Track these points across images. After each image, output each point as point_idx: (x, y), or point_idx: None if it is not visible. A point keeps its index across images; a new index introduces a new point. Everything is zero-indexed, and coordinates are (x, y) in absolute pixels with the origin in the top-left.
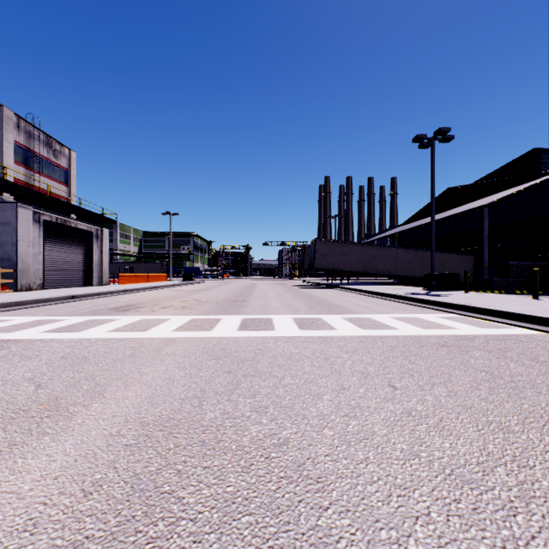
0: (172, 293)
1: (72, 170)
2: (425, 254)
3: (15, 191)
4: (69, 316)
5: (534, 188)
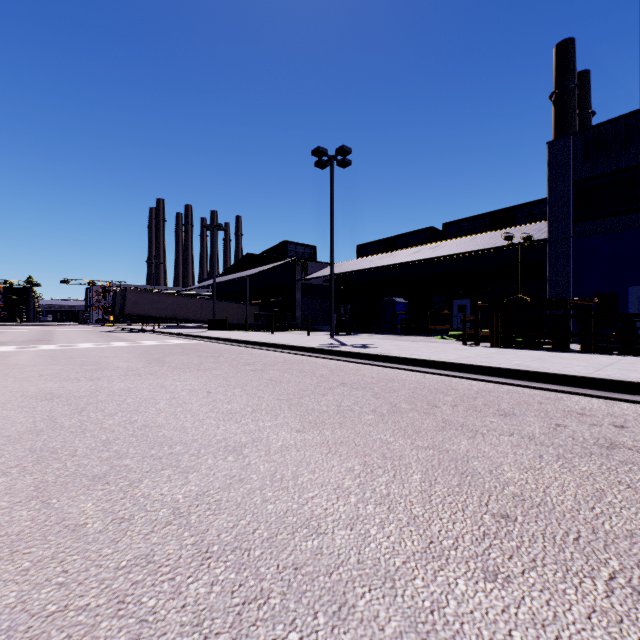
0: None
1: None
2: (225, 304)
3: None
4: None
5: (284, 266)
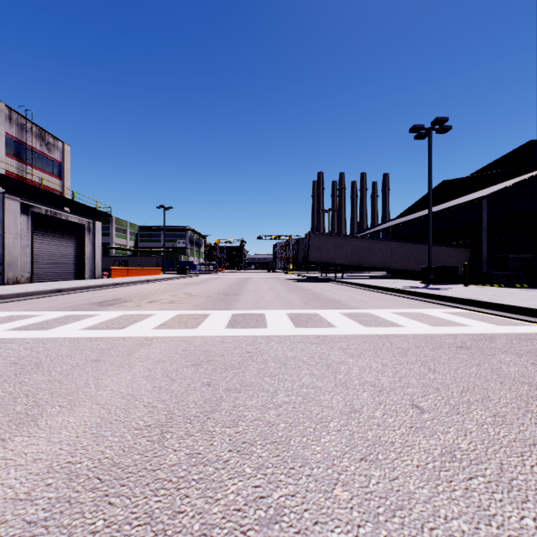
0: (164, 287)
1: (66, 163)
2: (420, 247)
3: (5, 184)
4: (47, 311)
5: (532, 180)
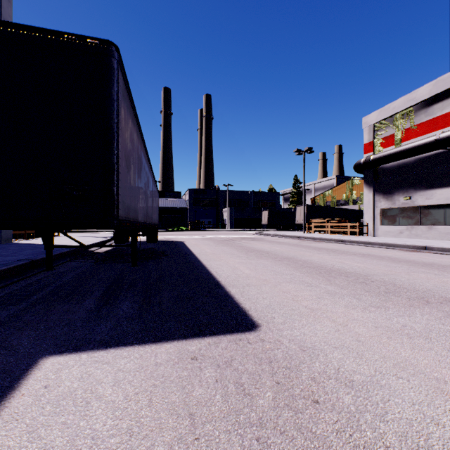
0: None
1: None
2: None
3: None
4: None
5: None
